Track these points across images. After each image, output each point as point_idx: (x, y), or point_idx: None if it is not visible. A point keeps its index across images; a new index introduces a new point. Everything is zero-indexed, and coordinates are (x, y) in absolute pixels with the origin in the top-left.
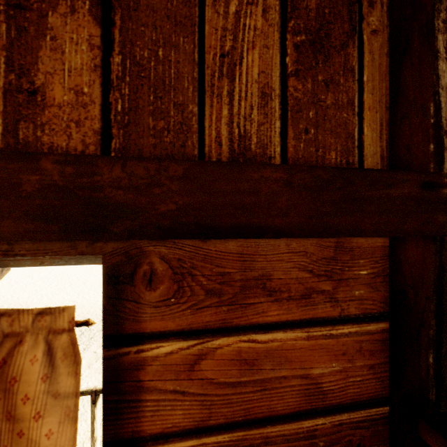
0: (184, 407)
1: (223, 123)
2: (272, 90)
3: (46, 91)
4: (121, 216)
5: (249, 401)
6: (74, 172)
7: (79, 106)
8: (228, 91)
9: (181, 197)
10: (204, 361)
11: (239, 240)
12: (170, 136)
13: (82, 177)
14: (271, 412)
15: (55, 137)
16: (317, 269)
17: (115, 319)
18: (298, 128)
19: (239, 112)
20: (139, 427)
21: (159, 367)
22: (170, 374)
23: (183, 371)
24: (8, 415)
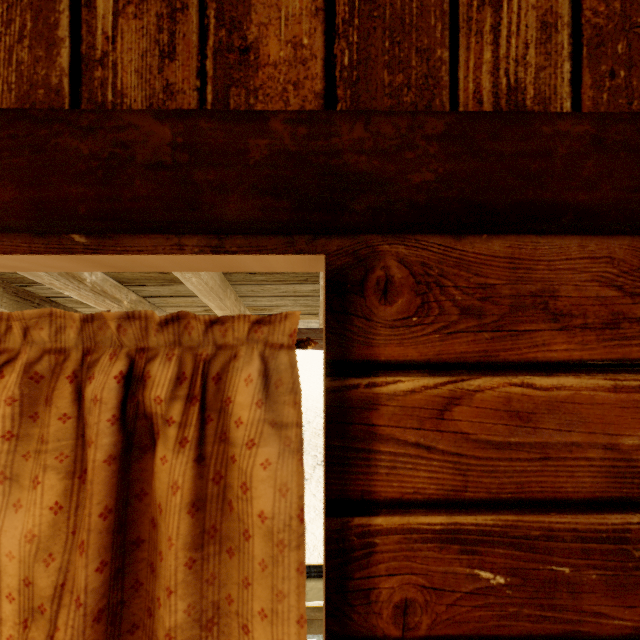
0: (429, 468)
1: (484, 71)
2: (557, 17)
3: (259, 47)
4: (363, 190)
5: (523, 472)
6: (307, 133)
7: (298, 63)
8: (491, 25)
9: (441, 163)
10: (458, 408)
11: (508, 239)
12: (411, 95)
13: (317, 139)
14: (556, 493)
15: (270, 104)
16: (630, 285)
17: (341, 340)
18: (599, 71)
19: (508, 53)
20: (370, 487)
21: (396, 410)
22: (410, 421)
23: (428, 419)
24: (223, 443)
